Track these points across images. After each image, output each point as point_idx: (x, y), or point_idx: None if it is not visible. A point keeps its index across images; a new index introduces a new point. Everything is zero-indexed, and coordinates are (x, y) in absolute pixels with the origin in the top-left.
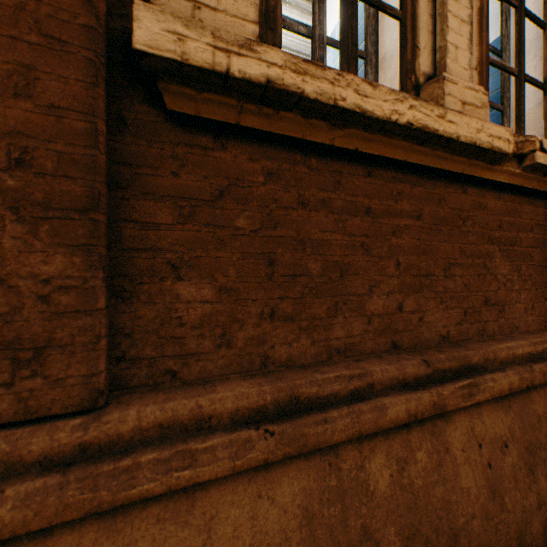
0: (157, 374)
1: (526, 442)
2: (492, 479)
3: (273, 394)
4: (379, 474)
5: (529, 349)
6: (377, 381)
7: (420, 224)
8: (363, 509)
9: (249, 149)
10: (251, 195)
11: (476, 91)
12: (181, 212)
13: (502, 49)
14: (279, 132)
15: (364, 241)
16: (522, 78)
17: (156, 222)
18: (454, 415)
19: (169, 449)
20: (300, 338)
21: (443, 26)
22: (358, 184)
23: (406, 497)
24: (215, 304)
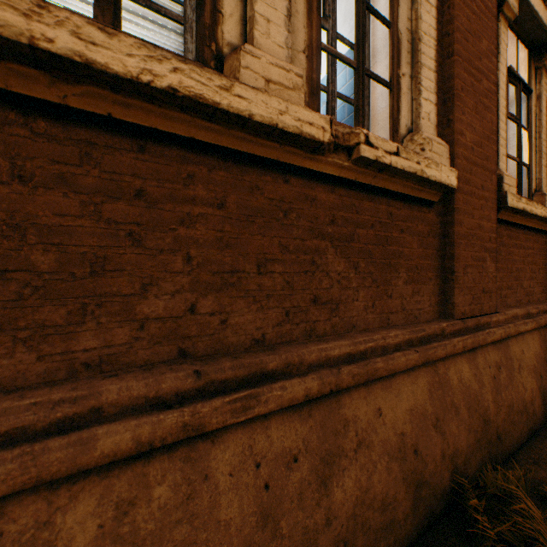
0: None
1: (324, 452)
2: (268, 503)
3: None
4: (79, 528)
5: (349, 349)
6: (109, 403)
7: (223, 213)
8: None
9: None
10: None
11: (287, 70)
12: None
13: None
14: None
15: (134, 230)
16: (361, 71)
17: None
18: (227, 433)
19: None
20: (16, 353)
21: None
22: (124, 160)
23: None
24: None
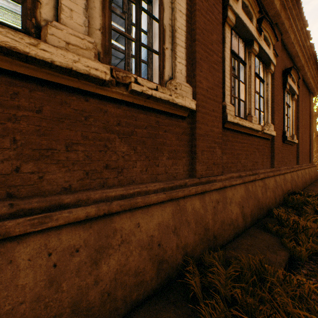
0: None
1: (98, 246)
2: (55, 274)
3: None
4: None
5: (122, 192)
6: None
7: (41, 116)
8: None
9: None
10: None
11: (82, 38)
12: None
13: (148, 31)
14: None
15: None
16: (138, 44)
17: None
18: (30, 238)
19: None
20: None
21: None
22: None
23: None
24: None
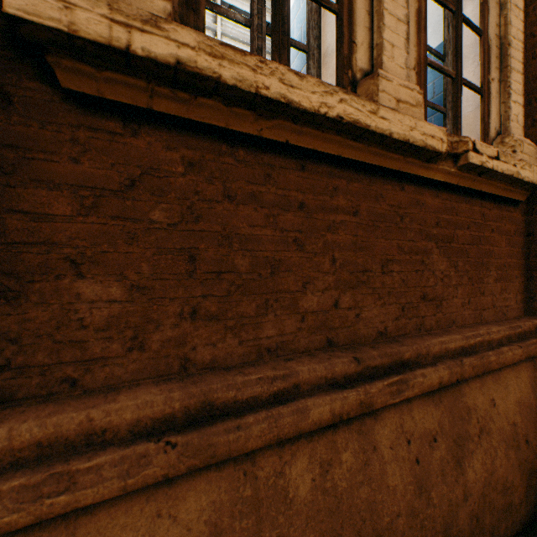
0: (52, 383)
1: (455, 435)
2: (420, 475)
3: (183, 401)
4: (300, 480)
5: (462, 343)
6: (303, 381)
7: (357, 220)
8: (280, 519)
9: (166, 136)
10: (169, 186)
11: (411, 89)
12: (83, 202)
13: (445, 54)
14: (199, 119)
15: (298, 237)
16: (459, 81)
17: (51, 213)
18: (383, 412)
19: (44, 471)
20: (226, 338)
21: (379, 23)
22: (291, 178)
23: (328, 501)
24: (126, 304)
